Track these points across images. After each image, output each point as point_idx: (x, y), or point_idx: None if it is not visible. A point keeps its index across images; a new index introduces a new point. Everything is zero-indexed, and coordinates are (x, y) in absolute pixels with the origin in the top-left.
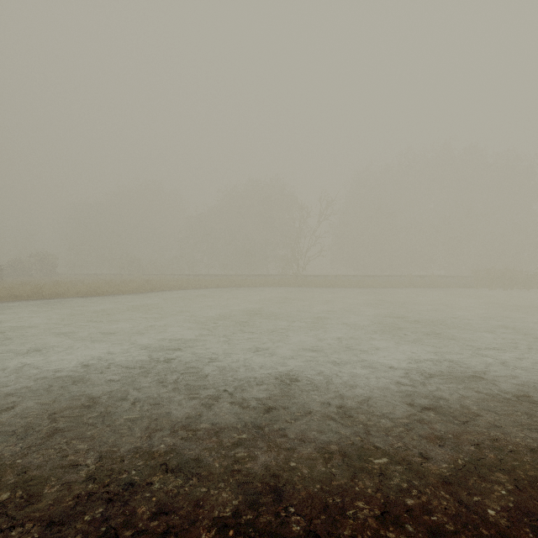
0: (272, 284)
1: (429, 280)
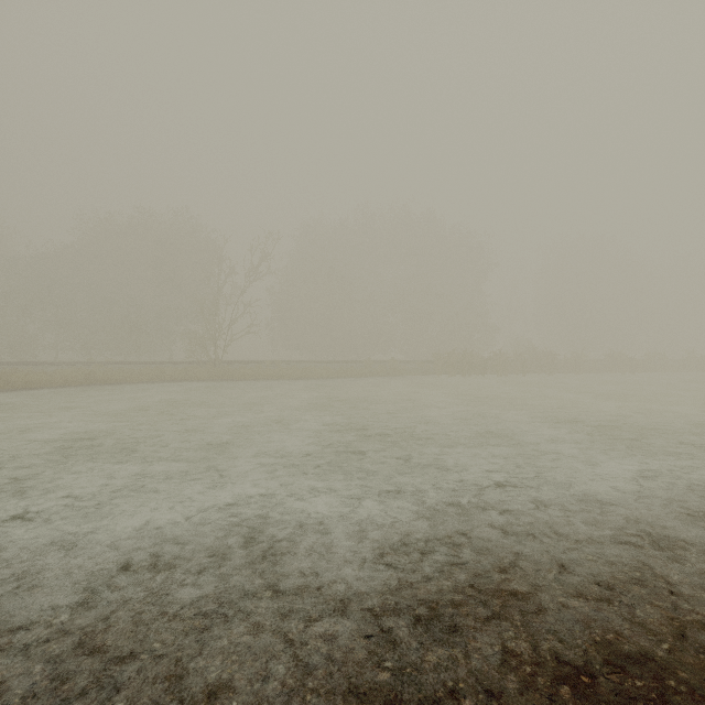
0: (170, 377)
1: (389, 366)
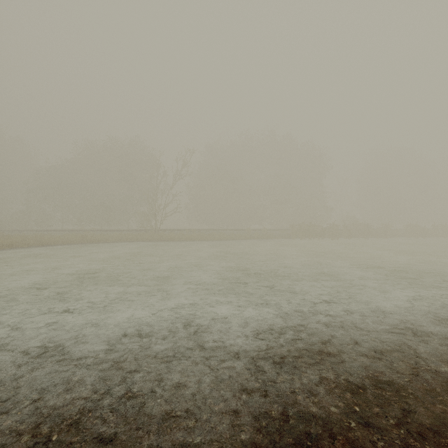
0: (129, 239)
1: (262, 233)
